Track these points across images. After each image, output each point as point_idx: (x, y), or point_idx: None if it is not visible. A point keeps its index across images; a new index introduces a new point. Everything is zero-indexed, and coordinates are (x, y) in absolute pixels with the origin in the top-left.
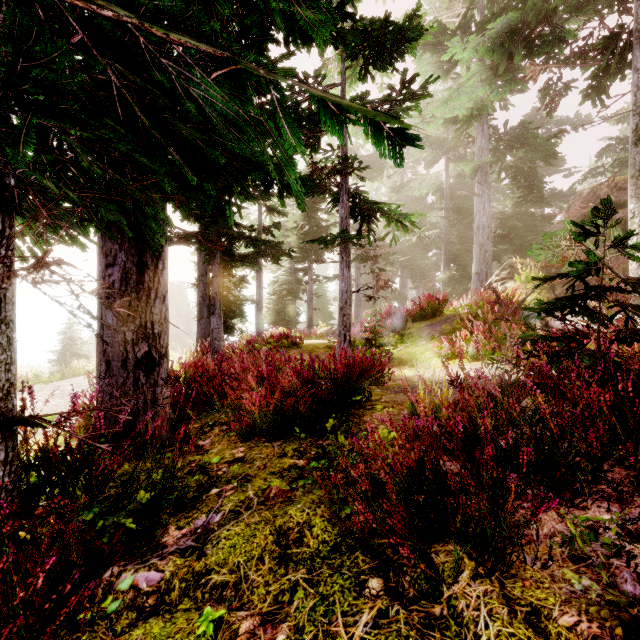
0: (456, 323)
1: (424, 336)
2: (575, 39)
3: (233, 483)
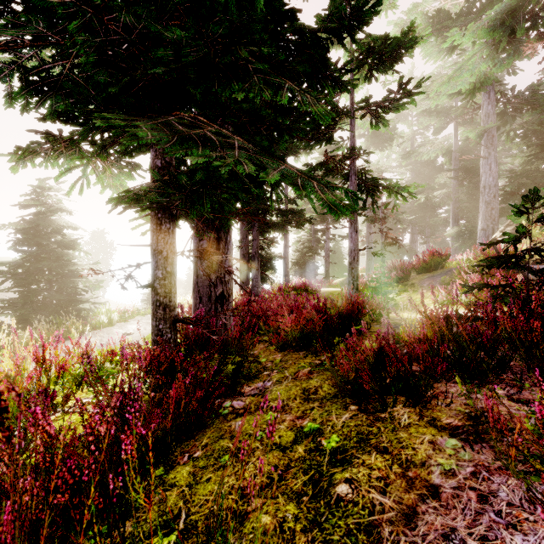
0: (454, 275)
1: (425, 286)
2: None
3: (276, 369)
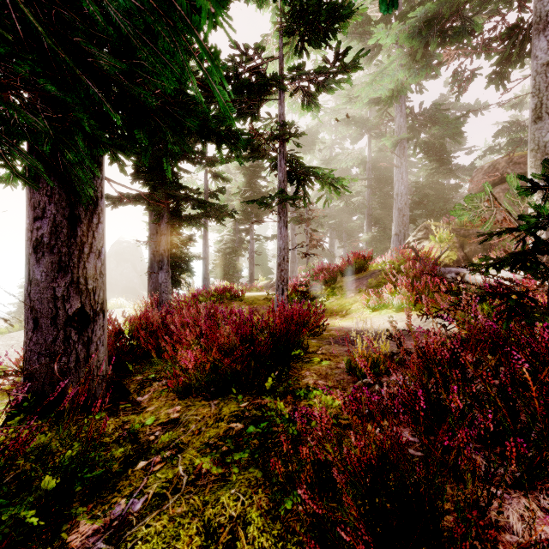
0: (381, 277)
1: (353, 289)
2: (482, 30)
3: (162, 455)
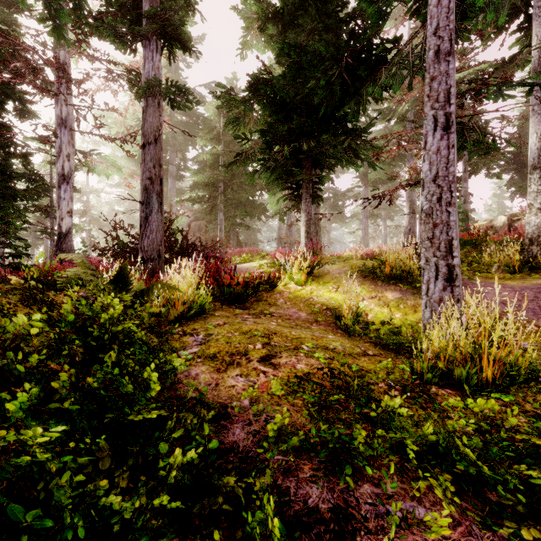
0: None
1: None
2: None
3: None
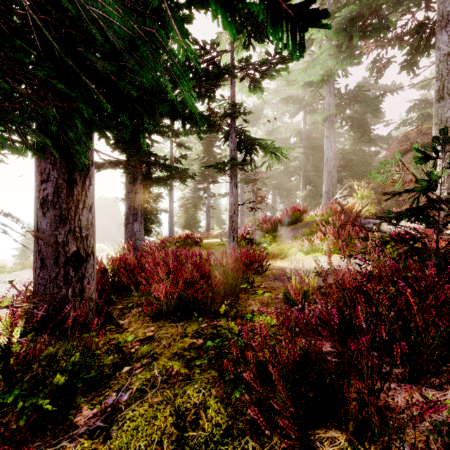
0: (313, 227)
1: (290, 237)
2: (395, 27)
3: (142, 362)
